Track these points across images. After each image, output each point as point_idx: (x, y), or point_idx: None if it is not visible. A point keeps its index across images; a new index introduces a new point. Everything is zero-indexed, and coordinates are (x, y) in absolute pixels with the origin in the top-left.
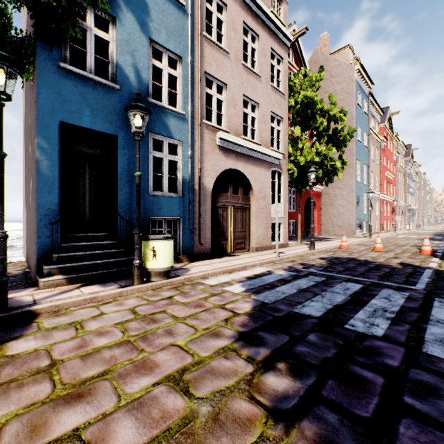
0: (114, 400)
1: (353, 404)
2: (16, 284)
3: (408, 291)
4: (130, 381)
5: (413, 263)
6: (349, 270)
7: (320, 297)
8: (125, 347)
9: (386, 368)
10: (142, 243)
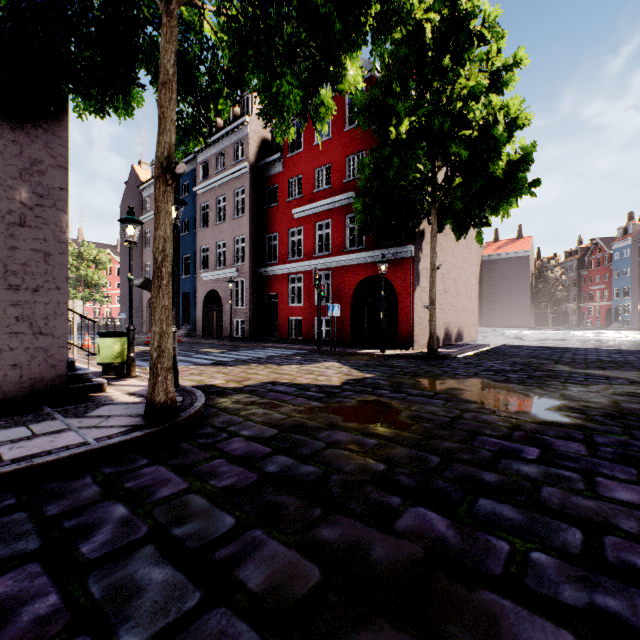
0: (258, 371)
1: (263, 362)
2: (49, 404)
3: (197, 354)
4: (250, 371)
5: (147, 349)
6: (147, 355)
7: (194, 360)
8: (228, 373)
9: (251, 360)
10: (120, 339)
